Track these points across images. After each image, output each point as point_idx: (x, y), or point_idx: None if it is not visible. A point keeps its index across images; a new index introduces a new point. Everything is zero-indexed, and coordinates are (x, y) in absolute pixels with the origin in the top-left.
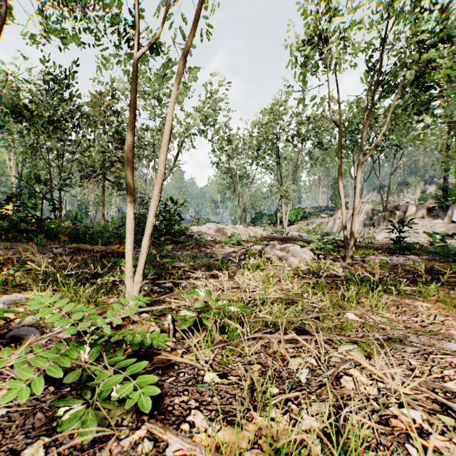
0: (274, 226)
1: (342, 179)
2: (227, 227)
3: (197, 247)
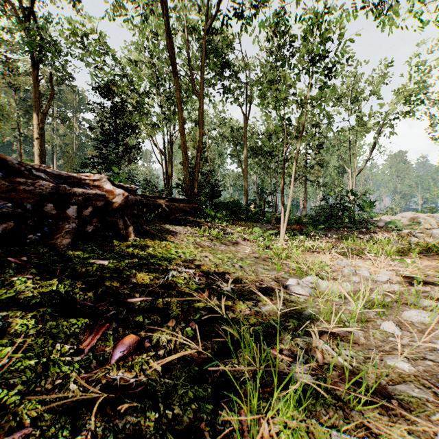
0: None
1: None
2: (421, 216)
3: (365, 232)
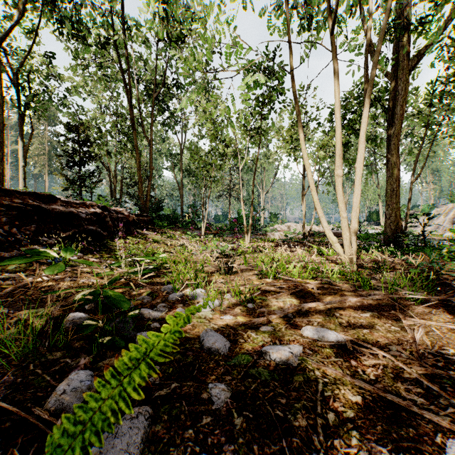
0: (378, 225)
1: (303, 201)
2: (292, 225)
3: (257, 235)
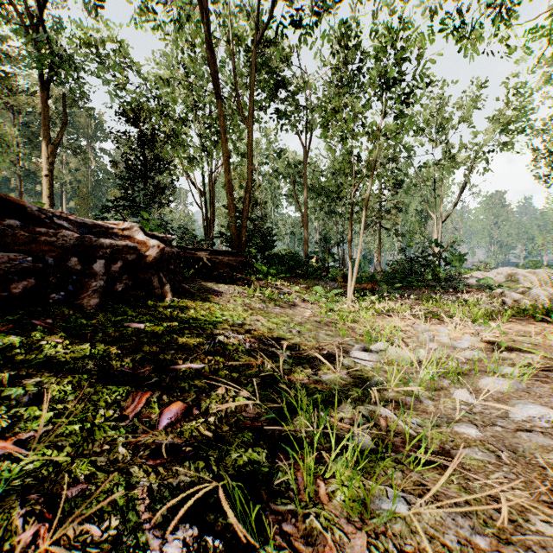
0: None
1: None
2: (520, 272)
3: (452, 292)
